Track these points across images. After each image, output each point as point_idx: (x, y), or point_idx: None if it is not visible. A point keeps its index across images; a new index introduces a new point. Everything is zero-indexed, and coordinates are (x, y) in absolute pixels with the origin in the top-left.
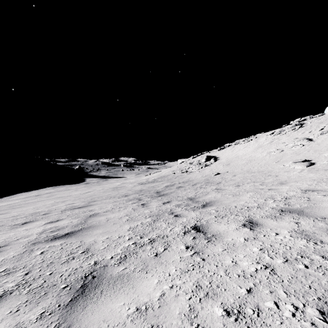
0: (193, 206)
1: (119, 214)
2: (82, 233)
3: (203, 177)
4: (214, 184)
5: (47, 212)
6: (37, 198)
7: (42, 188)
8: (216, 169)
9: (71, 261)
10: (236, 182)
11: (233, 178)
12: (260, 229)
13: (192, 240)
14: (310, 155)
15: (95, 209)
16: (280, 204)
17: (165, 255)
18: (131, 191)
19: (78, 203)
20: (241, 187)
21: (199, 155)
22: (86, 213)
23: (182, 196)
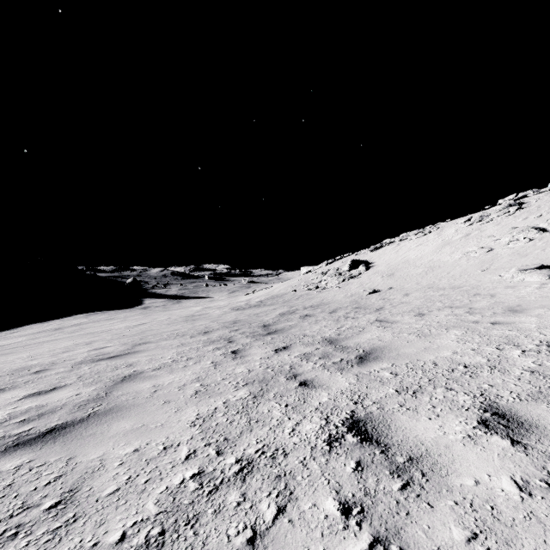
0: (339, 358)
1: (183, 377)
2: (84, 431)
3: (347, 298)
4: (372, 310)
5: (44, 368)
6: (55, 334)
7: (68, 316)
8: (369, 284)
9: (2, 549)
10: (413, 308)
11: (405, 299)
12: (542, 443)
13: (356, 476)
14: (548, 257)
15: (139, 361)
16: (544, 361)
17: (279, 547)
18: (217, 324)
19: (112, 348)
20: (428, 317)
21: (338, 259)
22: (119, 371)
23: (313, 335)
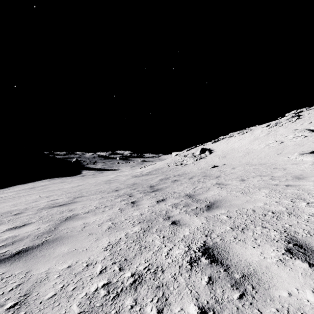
0: (195, 207)
1: (101, 218)
2: (38, 253)
3: (199, 170)
4: (213, 177)
5: (20, 212)
6: (30, 191)
7: (38, 180)
8: (211, 162)
9: None
10: (238, 176)
11: (232, 171)
12: None
13: (209, 287)
14: None
15: (76, 208)
16: None
17: None
18: (123, 185)
19: (62, 199)
20: (247, 182)
21: (193, 148)
22: (64, 214)
23: (179, 192)
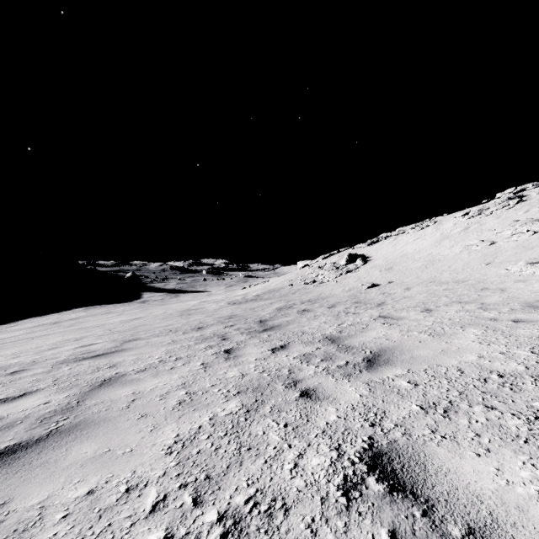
0: (344, 361)
1: (168, 382)
2: (35, 458)
3: (345, 292)
4: (373, 305)
5: (23, 368)
6: (51, 328)
7: (67, 309)
8: (367, 278)
9: None
10: (418, 303)
11: (406, 293)
12: None
13: None
14: None
15: (124, 361)
16: None
17: None
18: (212, 319)
19: (100, 345)
20: (436, 313)
21: (334, 254)
22: (99, 373)
23: (312, 332)
